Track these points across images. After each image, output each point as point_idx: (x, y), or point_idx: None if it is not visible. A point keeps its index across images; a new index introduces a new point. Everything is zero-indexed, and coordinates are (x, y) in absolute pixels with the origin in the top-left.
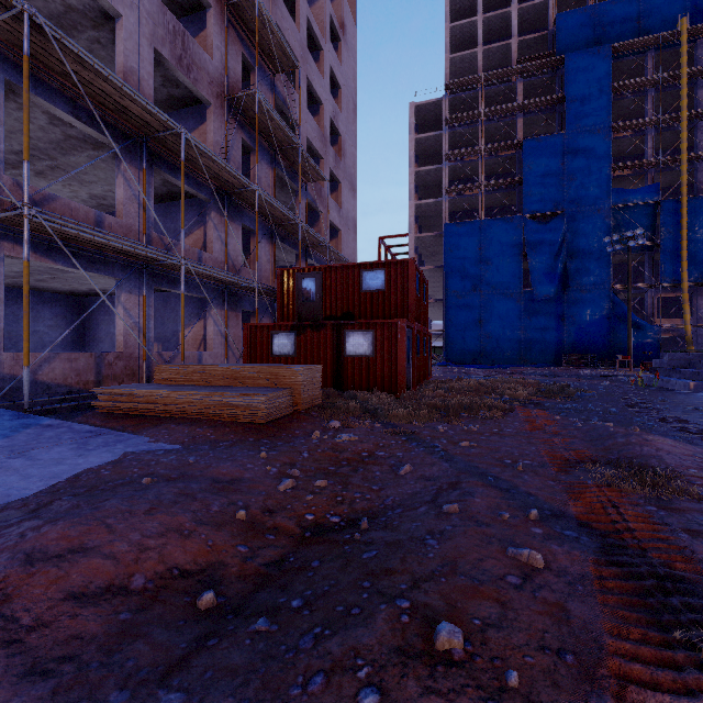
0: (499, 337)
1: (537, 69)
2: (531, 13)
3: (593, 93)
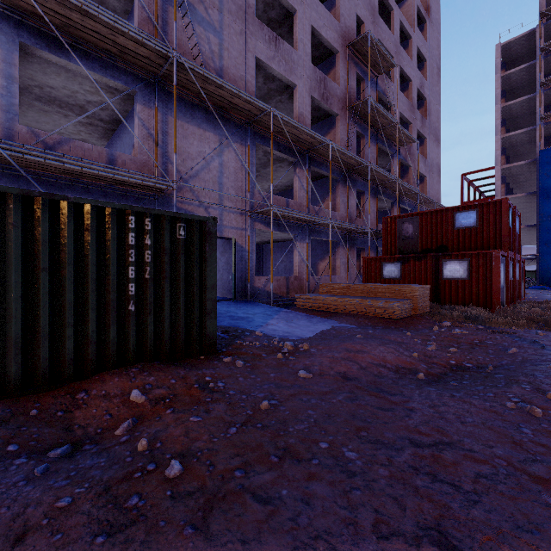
0: None
1: None
2: None
3: None
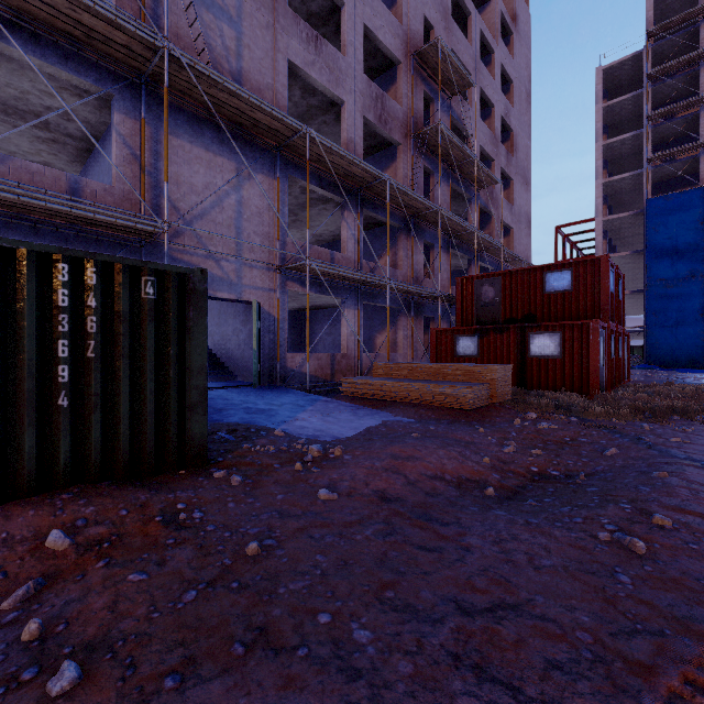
0: None
1: None
2: None
3: None
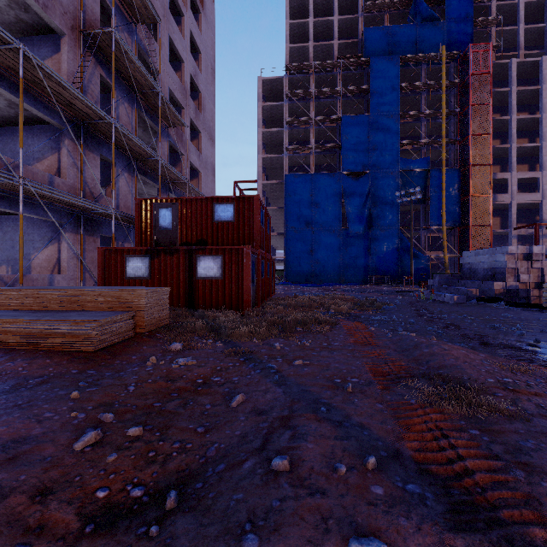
0: (325, 263)
1: (351, 65)
2: (347, 24)
3: (388, 89)
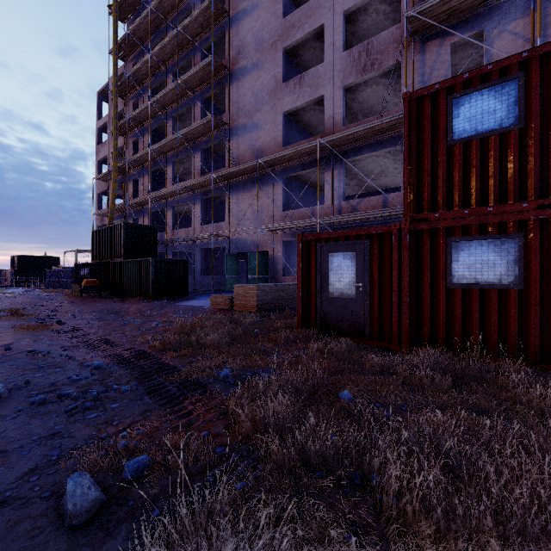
0: None
1: None
2: None
3: None
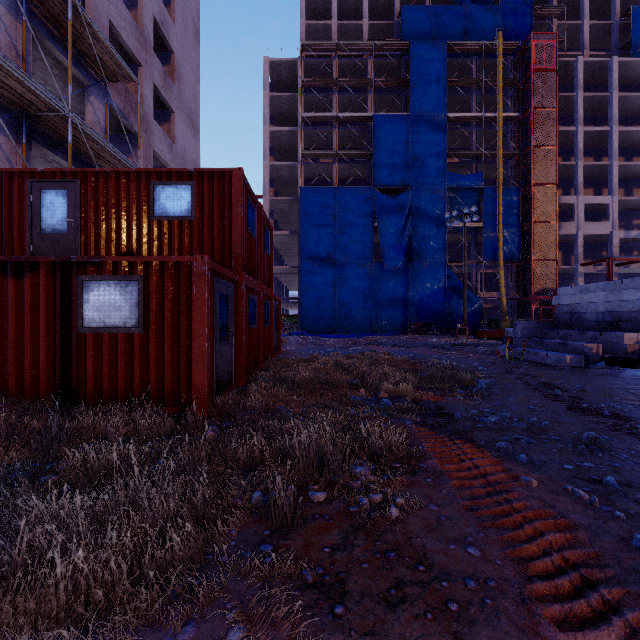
0: (352, 306)
1: (386, 50)
2: (379, 2)
3: (433, 82)
